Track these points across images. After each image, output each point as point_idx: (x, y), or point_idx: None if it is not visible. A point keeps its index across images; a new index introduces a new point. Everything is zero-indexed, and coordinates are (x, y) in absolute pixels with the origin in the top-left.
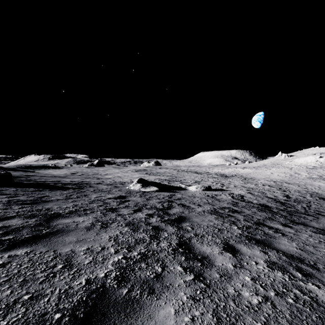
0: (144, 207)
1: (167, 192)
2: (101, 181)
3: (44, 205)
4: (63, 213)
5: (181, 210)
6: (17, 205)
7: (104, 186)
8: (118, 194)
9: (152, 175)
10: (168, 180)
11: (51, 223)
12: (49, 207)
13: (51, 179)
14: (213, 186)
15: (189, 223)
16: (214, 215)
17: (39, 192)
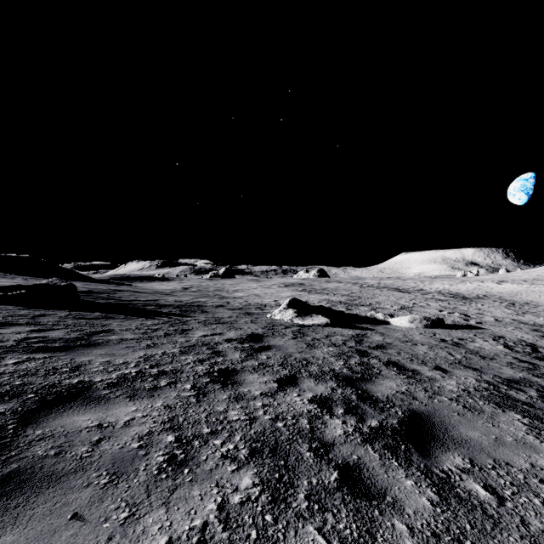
0: (305, 370)
1: (348, 329)
2: (225, 301)
3: (80, 355)
4: (99, 383)
5: (403, 386)
6: (21, 354)
7: (228, 312)
8: (249, 329)
9: (314, 294)
10: (345, 303)
11: (28, 431)
12: (83, 361)
13: (146, 297)
14: (444, 318)
15: (460, 452)
16: (510, 411)
17: (102, 322)
